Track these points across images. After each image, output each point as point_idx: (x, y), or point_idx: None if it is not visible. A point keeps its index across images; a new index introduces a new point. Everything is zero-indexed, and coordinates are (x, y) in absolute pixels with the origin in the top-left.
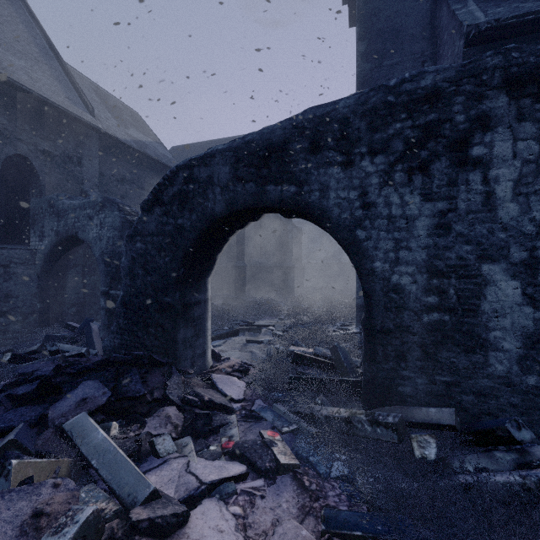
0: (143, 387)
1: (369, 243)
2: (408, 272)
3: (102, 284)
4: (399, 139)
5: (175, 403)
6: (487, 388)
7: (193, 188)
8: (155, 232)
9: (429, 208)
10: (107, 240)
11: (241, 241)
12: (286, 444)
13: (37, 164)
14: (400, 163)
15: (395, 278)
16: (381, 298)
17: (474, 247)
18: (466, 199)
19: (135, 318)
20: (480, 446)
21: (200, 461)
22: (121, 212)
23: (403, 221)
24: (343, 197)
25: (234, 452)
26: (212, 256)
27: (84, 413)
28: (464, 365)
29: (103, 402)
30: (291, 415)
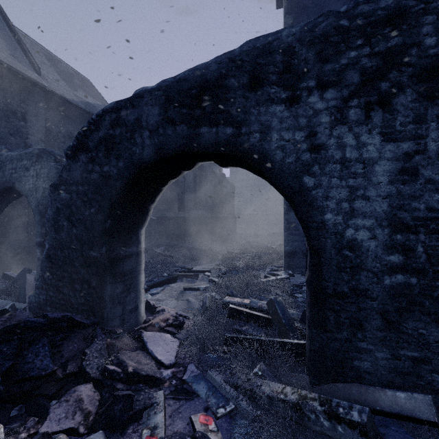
0: (51, 362)
1: (319, 191)
2: (366, 226)
3: (37, 235)
4: (354, 70)
5: (93, 378)
6: None
7: (120, 132)
8: (80, 181)
9: (392, 150)
10: (43, 191)
11: (182, 195)
12: (222, 437)
13: None
14: (355, 97)
15: (349, 233)
16: (333, 256)
17: None
18: (437, 138)
19: (60, 273)
20: None
21: None
22: (58, 163)
23: (360, 165)
24: (288, 139)
25: None
26: (143, 206)
27: None
28: (436, 338)
29: None
30: (227, 388)
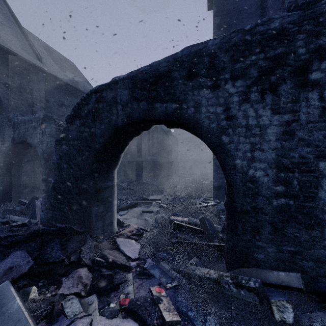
0: (61, 254)
1: (232, 145)
2: (261, 168)
3: (43, 174)
4: (254, 68)
5: (87, 265)
6: (323, 257)
7: (102, 106)
8: (75, 138)
9: (278, 119)
10: (46, 144)
11: (140, 145)
12: (170, 299)
13: (0, 92)
14: (255, 85)
15: (251, 172)
16: (241, 187)
17: (313, 149)
18: (306, 112)
19: (62, 199)
20: (320, 303)
21: (101, 319)
22: (57, 124)
23: (258, 129)
24: (212, 112)
25: (129, 309)
26: (117, 154)
27: (7, 282)
28: (305, 239)
29: (25, 270)
30: (173, 272)
